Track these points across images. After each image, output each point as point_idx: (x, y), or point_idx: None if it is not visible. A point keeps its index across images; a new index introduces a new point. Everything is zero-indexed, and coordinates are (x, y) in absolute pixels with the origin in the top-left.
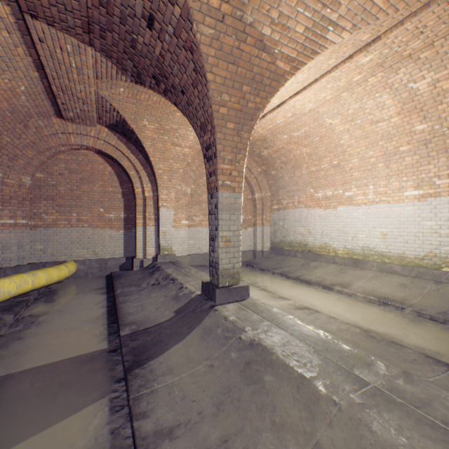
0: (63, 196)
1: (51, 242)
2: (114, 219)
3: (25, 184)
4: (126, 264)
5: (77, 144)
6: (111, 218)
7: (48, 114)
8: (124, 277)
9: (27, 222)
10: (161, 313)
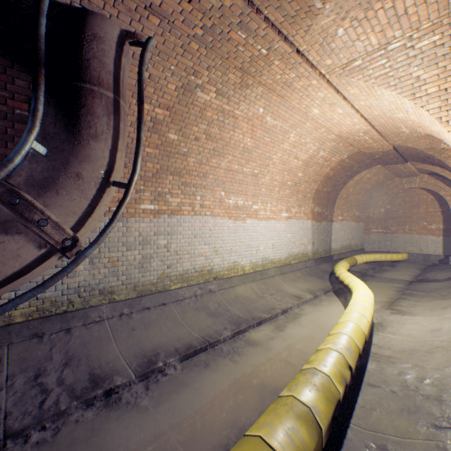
0: (400, 216)
1: (393, 241)
2: (433, 229)
3: (381, 212)
4: (443, 260)
5: (407, 188)
6: (432, 228)
7: (391, 178)
8: (437, 266)
9: (381, 231)
10: (441, 277)
